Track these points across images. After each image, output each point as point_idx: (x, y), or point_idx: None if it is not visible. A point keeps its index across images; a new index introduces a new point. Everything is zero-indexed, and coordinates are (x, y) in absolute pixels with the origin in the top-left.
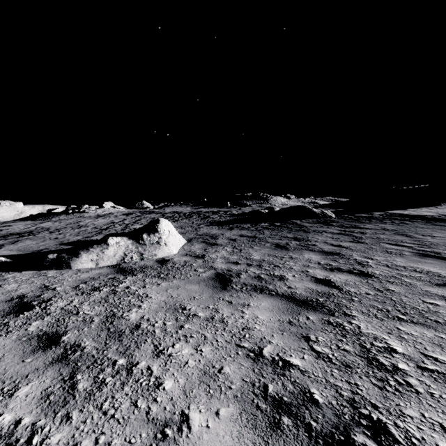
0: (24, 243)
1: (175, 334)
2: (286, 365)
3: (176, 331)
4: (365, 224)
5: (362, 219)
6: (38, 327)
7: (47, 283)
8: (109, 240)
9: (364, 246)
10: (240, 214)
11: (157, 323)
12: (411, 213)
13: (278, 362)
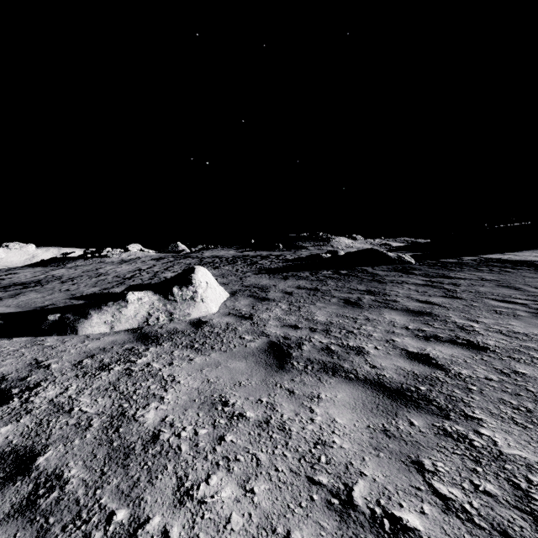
0: (27, 297)
1: (212, 455)
2: (398, 529)
3: (213, 447)
4: (456, 272)
5: (451, 265)
6: (7, 438)
7: (41, 356)
8: (129, 296)
9: (462, 303)
10: (295, 260)
11: (185, 431)
12: (512, 258)
13: (382, 522)
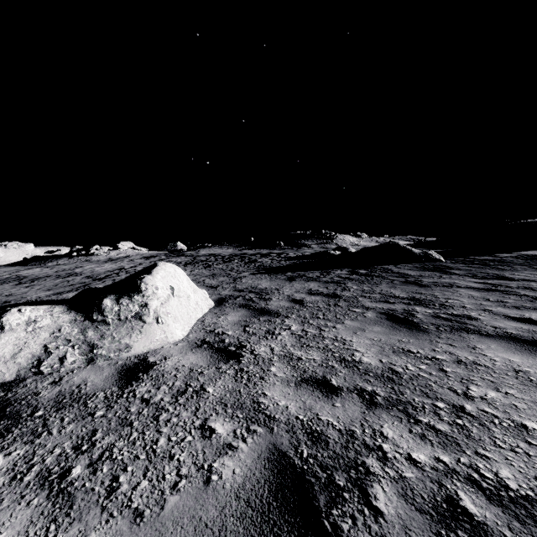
0: None
1: None
2: None
3: None
4: (510, 271)
5: (494, 263)
6: None
7: None
8: (7, 316)
9: None
10: (299, 257)
11: None
12: None
13: None
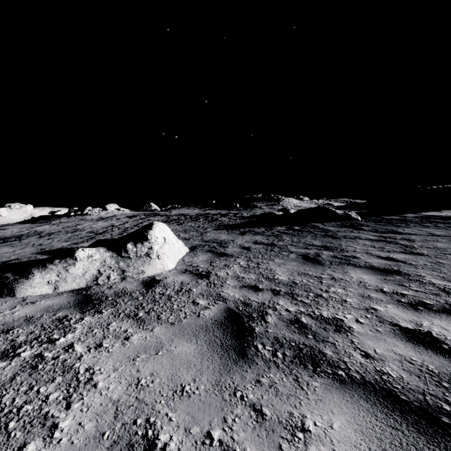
0: None
1: None
2: None
3: None
4: (403, 228)
5: (396, 222)
6: None
7: None
8: (78, 253)
9: (428, 259)
10: (251, 217)
11: None
12: (450, 215)
13: None
